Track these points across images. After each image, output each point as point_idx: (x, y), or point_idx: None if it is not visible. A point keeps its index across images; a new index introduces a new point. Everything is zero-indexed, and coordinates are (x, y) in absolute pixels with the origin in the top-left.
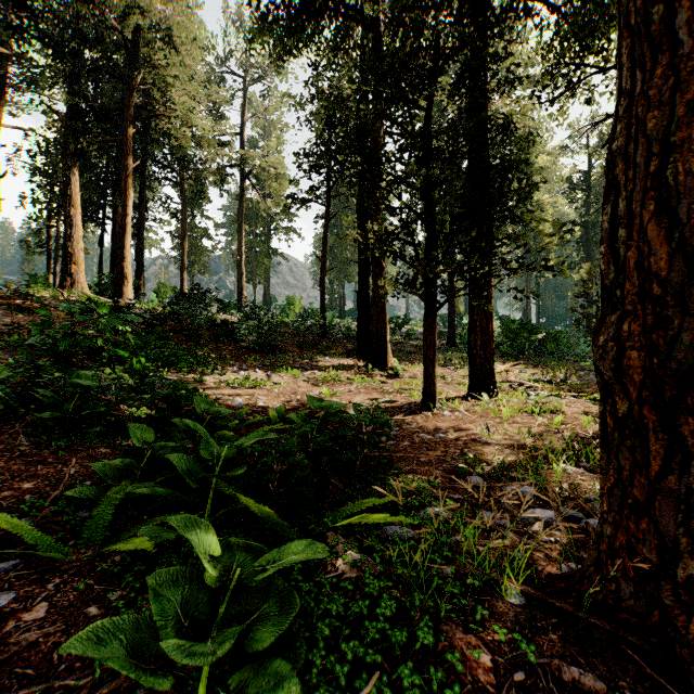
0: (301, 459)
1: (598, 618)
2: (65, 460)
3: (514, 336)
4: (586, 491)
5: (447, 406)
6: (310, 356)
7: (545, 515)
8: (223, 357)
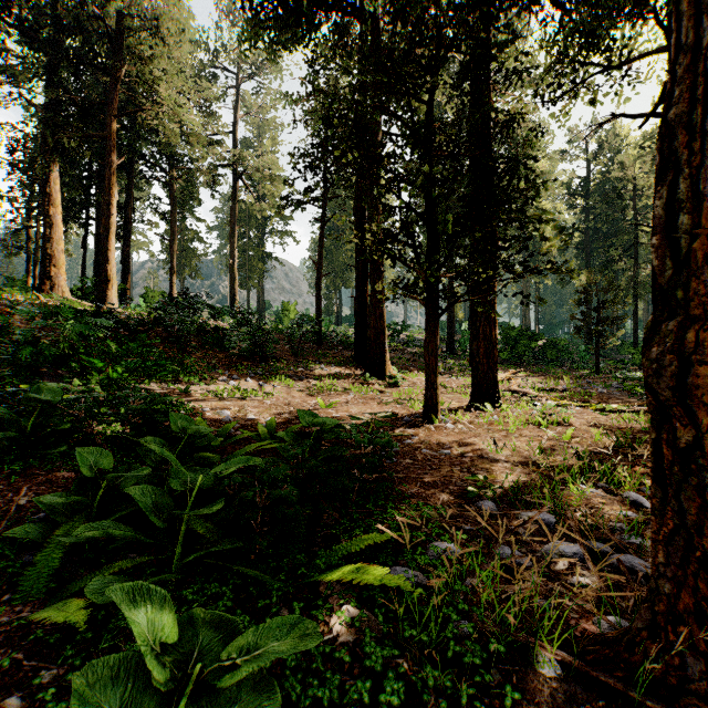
0: (289, 492)
1: (655, 699)
2: (19, 487)
3: (514, 343)
4: (609, 518)
5: (449, 417)
6: (305, 364)
7: (570, 550)
8: (213, 365)
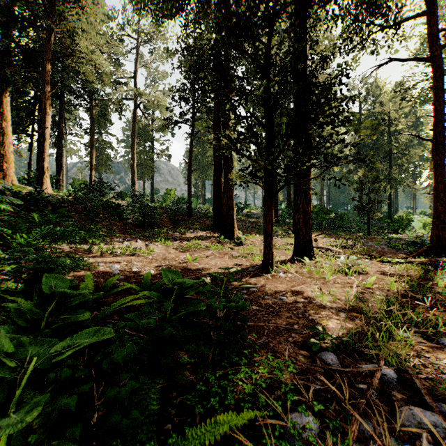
0: (126, 391)
1: None
2: None
3: (315, 216)
4: (438, 368)
5: (280, 268)
6: (179, 229)
7: (428, 421)
8: (113, 231)
